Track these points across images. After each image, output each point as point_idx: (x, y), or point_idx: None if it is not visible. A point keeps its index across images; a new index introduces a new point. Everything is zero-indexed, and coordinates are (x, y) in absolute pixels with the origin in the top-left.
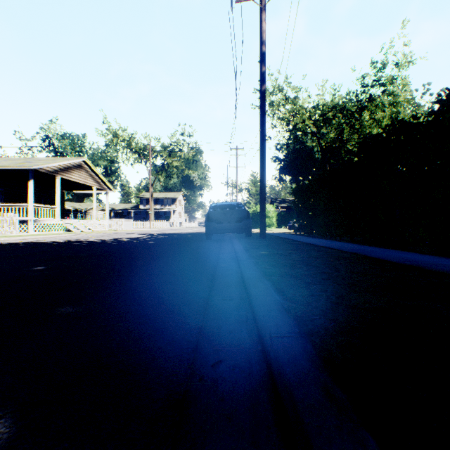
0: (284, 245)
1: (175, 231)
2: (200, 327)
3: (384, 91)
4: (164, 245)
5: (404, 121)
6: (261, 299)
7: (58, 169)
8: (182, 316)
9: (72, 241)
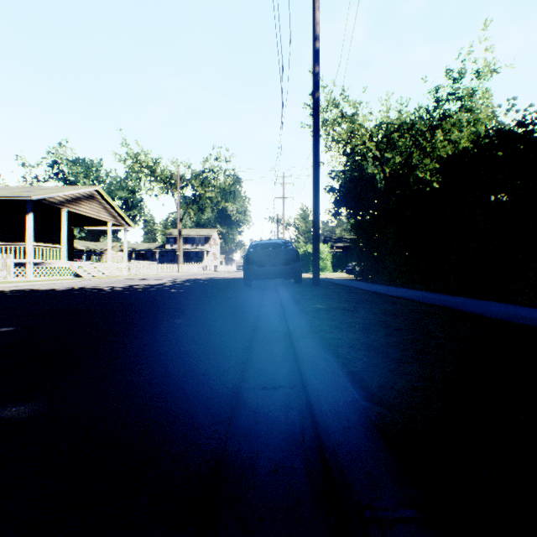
0: (345, 294)
1: (208, 276)
2: (218, 456)
3: (461, 106)
4: (189, 295)
5: (507, 130)
6: (328, 397)
7: (64, 200)
8: (191, 426)
9: (75, 289)
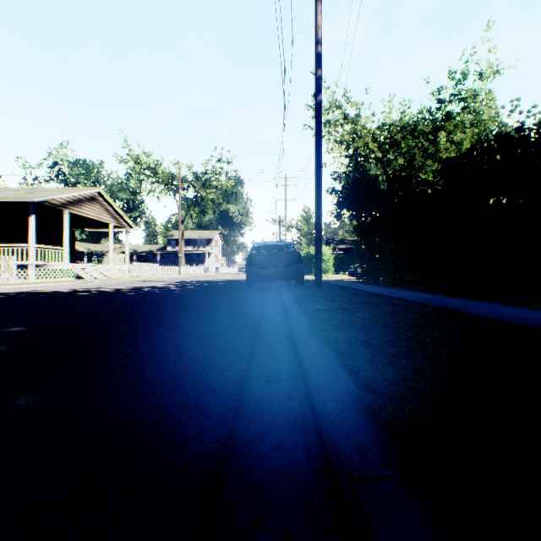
0: (346, 296)
1: (210, 278)
2: (227, 436)
3: (464, 108)
4: (193, 296)
5: (504, 134)
6: (326, 386)
7: (66, 201)
8: (201, 413)
9: (79, 291)
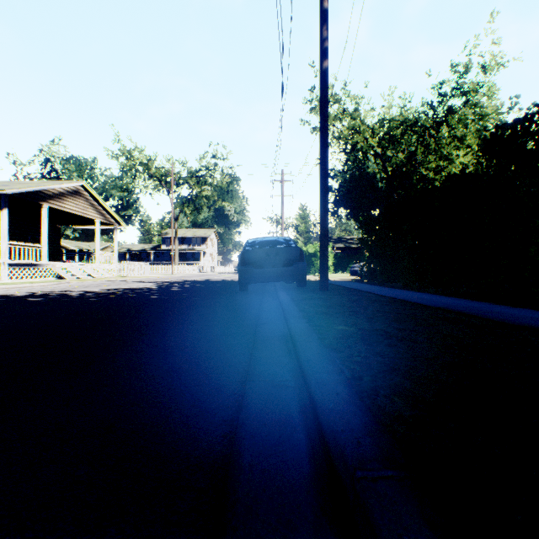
0: (368, 304)
1: (202, 278)
2: None
3: (467, 102)
4: (168, 303)
5: None
6: None
7: (45, 195)
8: None
9: (35, 295)
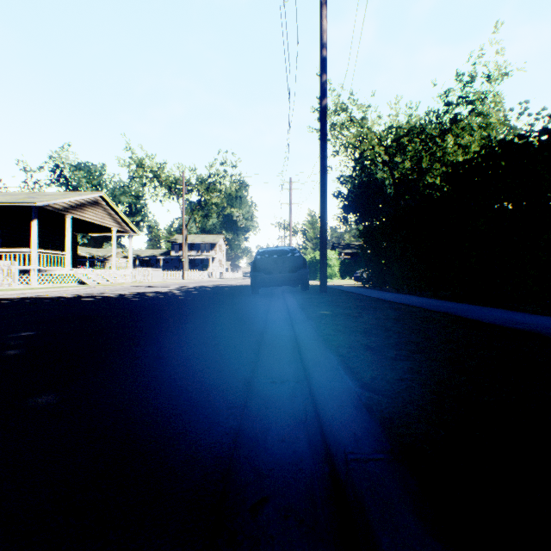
0: (351, 301)
1: (214, 283)
2: (236, 430)
3: (472, 110)
4: (197, 302)
5: (508, 141)
6: (327, 385)
7: (69, 206)
8: (211, 410)
9: (83, 296)
